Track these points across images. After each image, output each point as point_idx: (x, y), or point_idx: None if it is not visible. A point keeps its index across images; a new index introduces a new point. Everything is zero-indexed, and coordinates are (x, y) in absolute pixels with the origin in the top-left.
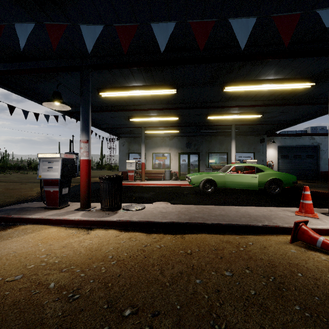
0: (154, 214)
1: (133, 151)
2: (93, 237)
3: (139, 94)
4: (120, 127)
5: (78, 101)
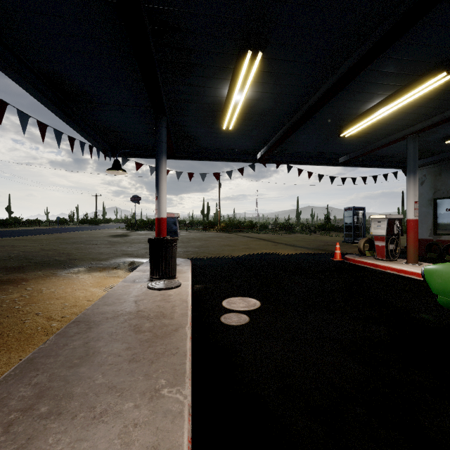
0: (126, 298)
1: (445, 194)
2: (94, 293)
3: (242, 101)
4: (363, 152)
5: (246, 143)
